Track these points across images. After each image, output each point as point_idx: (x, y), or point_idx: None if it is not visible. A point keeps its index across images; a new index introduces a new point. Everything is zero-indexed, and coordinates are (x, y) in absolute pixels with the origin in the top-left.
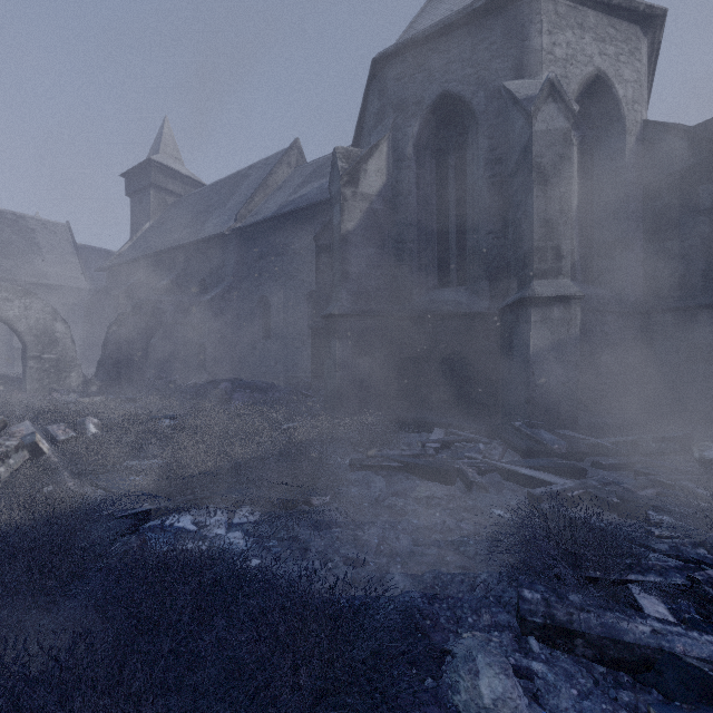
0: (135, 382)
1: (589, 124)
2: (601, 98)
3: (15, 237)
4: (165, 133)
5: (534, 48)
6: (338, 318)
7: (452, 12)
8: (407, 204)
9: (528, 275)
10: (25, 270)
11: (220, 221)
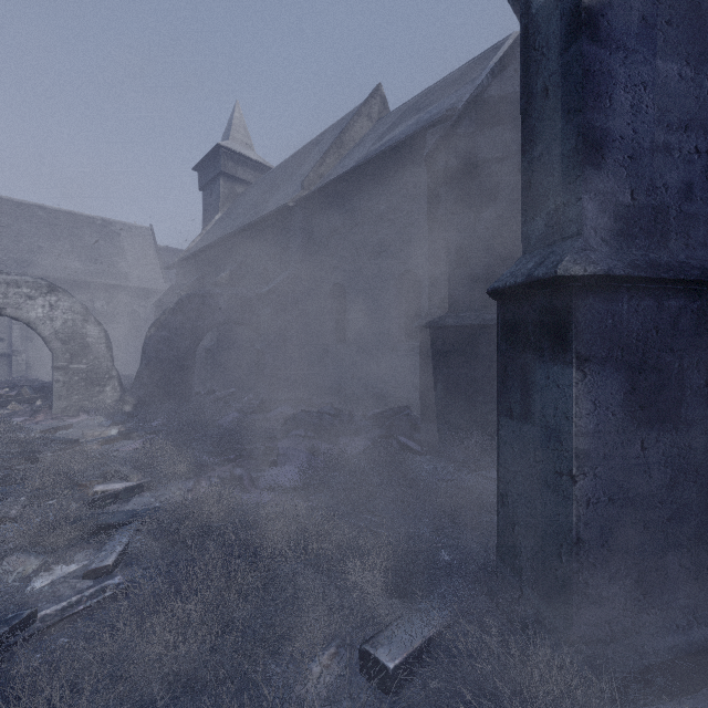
0: (178, 399)
1: None
2: None
3: (102, 242)
4: (235, 118)
5: None
6: (577, 289)
7: None
8: None
9: None
10: (109, 273)
11: (284, 194)
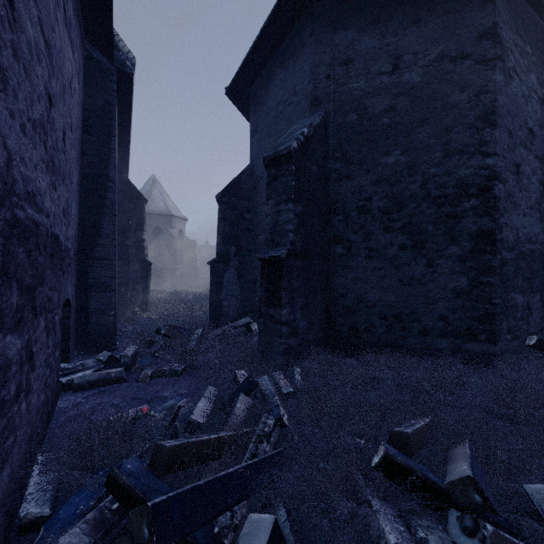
0: None
1: (178, 235)
2: (181, 232)
3: None
4: None
5: (174, 225)
6: None
7: (161, 213)
8: (150, 245)
9: (176, 264)
10: None
11: None
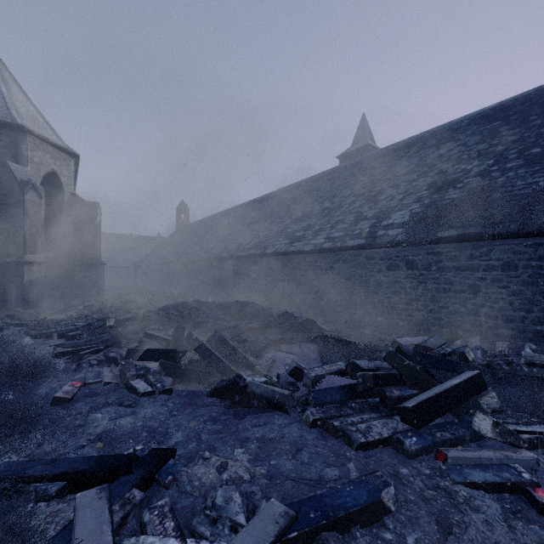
0: None
1: (50, 185)
2: (55, 179)
3: None
4: None
5: (24, 154)
6: None
7: None
8: None
9: (23, 252)
10: None
11: None
